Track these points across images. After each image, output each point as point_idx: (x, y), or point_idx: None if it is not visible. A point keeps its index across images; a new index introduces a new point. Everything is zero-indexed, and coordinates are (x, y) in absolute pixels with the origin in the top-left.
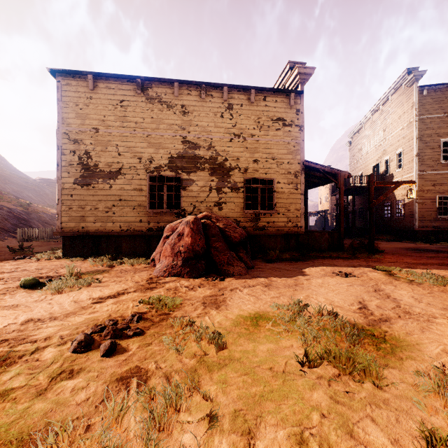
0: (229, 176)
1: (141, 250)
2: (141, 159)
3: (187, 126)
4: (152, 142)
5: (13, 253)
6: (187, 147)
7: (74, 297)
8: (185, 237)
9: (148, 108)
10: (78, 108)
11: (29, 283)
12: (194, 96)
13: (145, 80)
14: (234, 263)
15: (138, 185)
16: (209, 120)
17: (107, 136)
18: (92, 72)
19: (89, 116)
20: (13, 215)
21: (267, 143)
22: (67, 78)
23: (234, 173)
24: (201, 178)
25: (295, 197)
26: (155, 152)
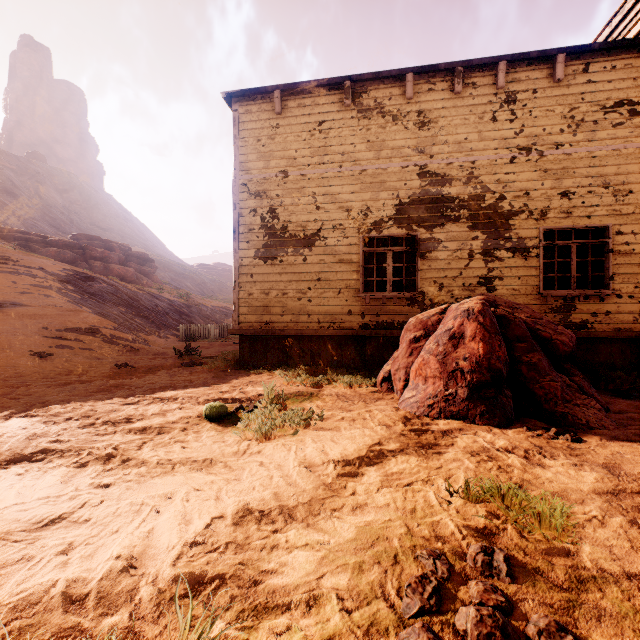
0: (509, 227)
1: (349, 359)
2: (351, 212)
3: (428, 146)
4: (368, 182)
5: (180, 357)
6: (427, 183)
7: (296, 452)
8: (469, 341)
9: (360, 126)
10: (259, 144)
11: (217, 413)
12: (440, 93)
13: (357, 82)
14: (574, 399)
15: (345, 254)
16: (468, 130)
17: (299, 181)
18: (280, 85)
19: (275, 154)
20: (174, 308)
21: (592, 156)
22: (246, 102)
23: (518, 222)
24: (454, 235)
25: None
26: (372, 197)
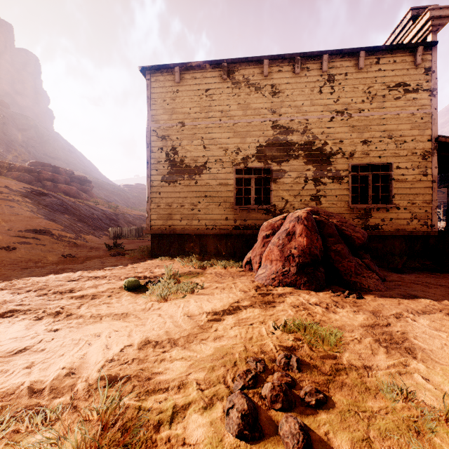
0: (330, 163)
1: (226, 250)
2: (227, 151)
3: (278, 108)
4: (239, 131)
5: (109, 250)
6: (277, 133)
7: (183, 308)
8: (298, 237)
9: (234, 93)
10: (165, 103)
11: (132, 285)
12: (285, 73)
13: (231, 63)
14: (362, 273)
15: (223, 179)
16: (304, 98)
17: (192, 129)
18: (179, 63)
19: (176, 110)
20: (106, 216)
21: (381, 118)
22: (155, 74)
23: (335, 160)
24: (295, 167)
25: (422, 185)
26: (241, 141)
